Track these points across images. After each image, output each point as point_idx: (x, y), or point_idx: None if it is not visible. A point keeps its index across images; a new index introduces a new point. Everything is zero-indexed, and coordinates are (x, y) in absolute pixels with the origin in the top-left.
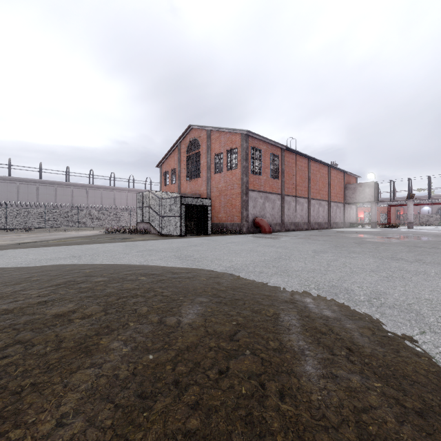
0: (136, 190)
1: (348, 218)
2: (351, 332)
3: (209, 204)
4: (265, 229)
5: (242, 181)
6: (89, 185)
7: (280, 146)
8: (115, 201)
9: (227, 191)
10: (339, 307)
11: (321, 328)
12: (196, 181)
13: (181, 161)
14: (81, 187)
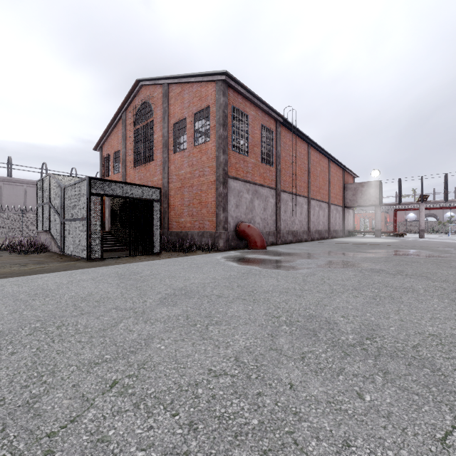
0: None
1: (346, 225)
2: None
3: (157, 197)
4: (256, 243)
5: (218, 161)
6: (3, 178)
7: (275, 115)
8: None
9: (192, 179)
10: None
11: None
12: (148, 167)
13: (127, 138)
14: None
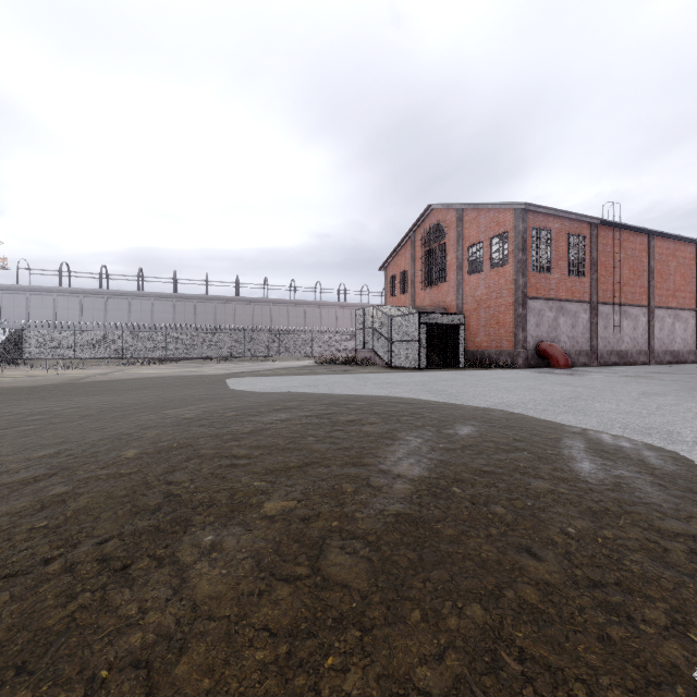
0: (348, 305)
1: None
2: (646, 456)
3: (462, 322)
4: (558, 361)
5: (517, 284)
6: (290, 301)
7: (587, 220)
8: (321, 321)
9: (489, 301)
10: (645, 442)
11: (609, 449)
12: (439, 288)
13: (416, 259)
14: (281, 303)
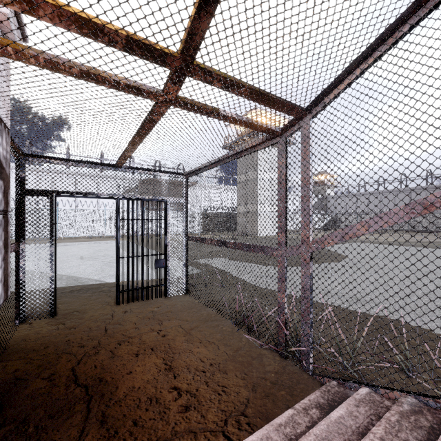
0: None
1: None
2: None
3: None
4: None
5: None
6: None
7: None
8: None
9: None
10: None
11: None
12: None
13: None
14: None
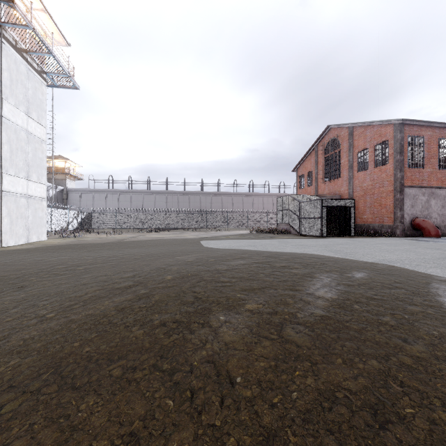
0: (270, 194)
1: None
2: None
3: (352, 205)
4: (429, 232)
5: (395, 177)
6: (233, 193)
7: None
8: (253, 205)
9: (373, 189)
10: None
11: None
12: (335, 182)
13: (318, 163)
14: (228, 195)
